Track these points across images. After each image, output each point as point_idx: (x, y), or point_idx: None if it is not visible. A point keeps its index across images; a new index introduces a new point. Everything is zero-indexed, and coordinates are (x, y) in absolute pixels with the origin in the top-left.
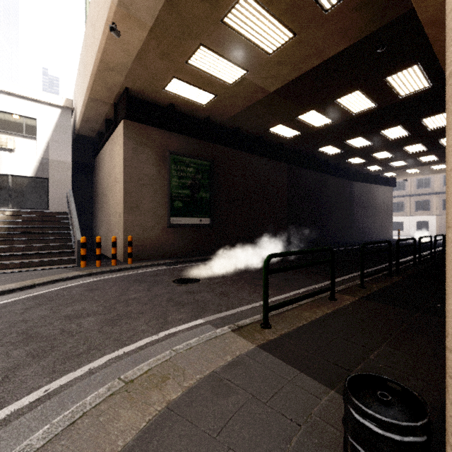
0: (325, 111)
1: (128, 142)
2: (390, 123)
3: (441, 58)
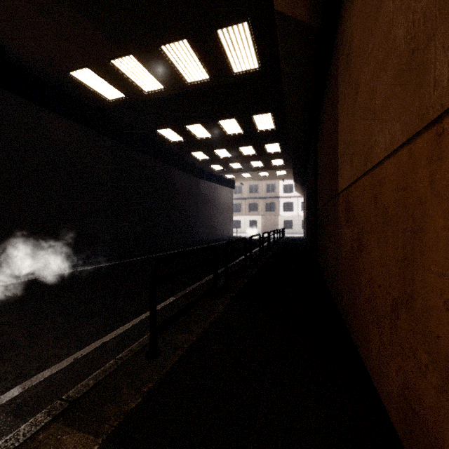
0: (151, 66)
1: None
2: (227, 112)
3: None
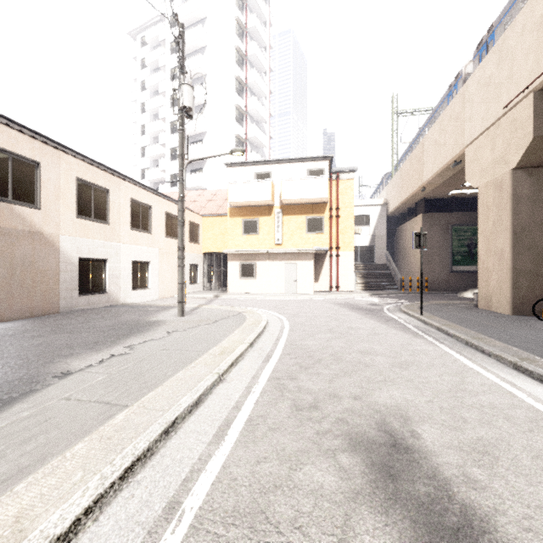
0: None
1: (425, 225)
2: None
3: None
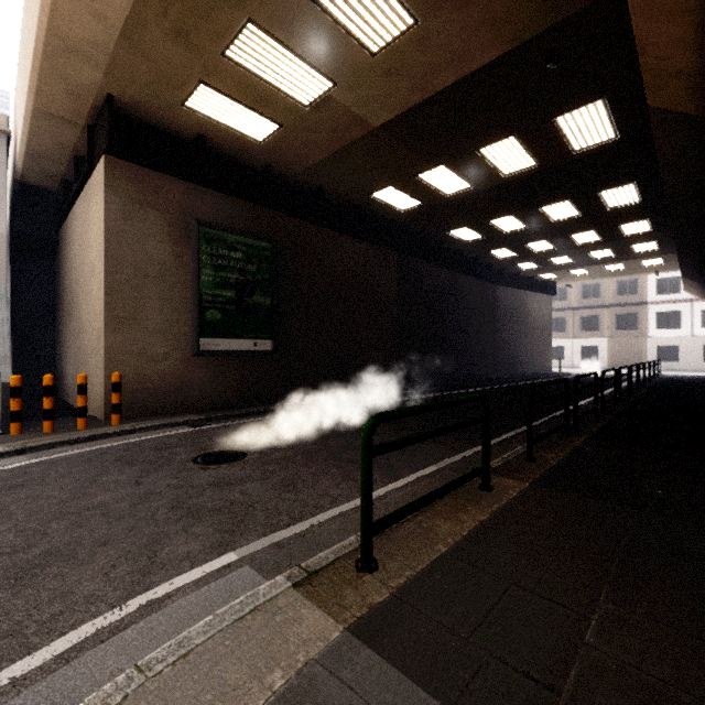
0: (462, 169)
1: (115, 198)
2: (556, 195)
3: (649, 81)
